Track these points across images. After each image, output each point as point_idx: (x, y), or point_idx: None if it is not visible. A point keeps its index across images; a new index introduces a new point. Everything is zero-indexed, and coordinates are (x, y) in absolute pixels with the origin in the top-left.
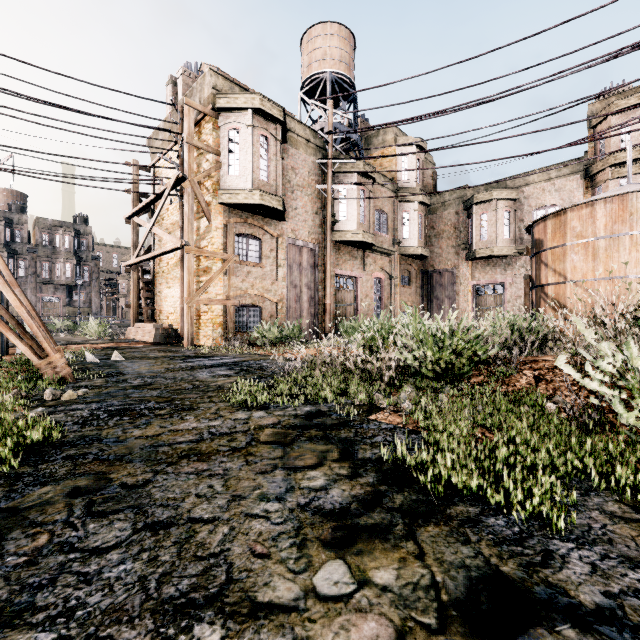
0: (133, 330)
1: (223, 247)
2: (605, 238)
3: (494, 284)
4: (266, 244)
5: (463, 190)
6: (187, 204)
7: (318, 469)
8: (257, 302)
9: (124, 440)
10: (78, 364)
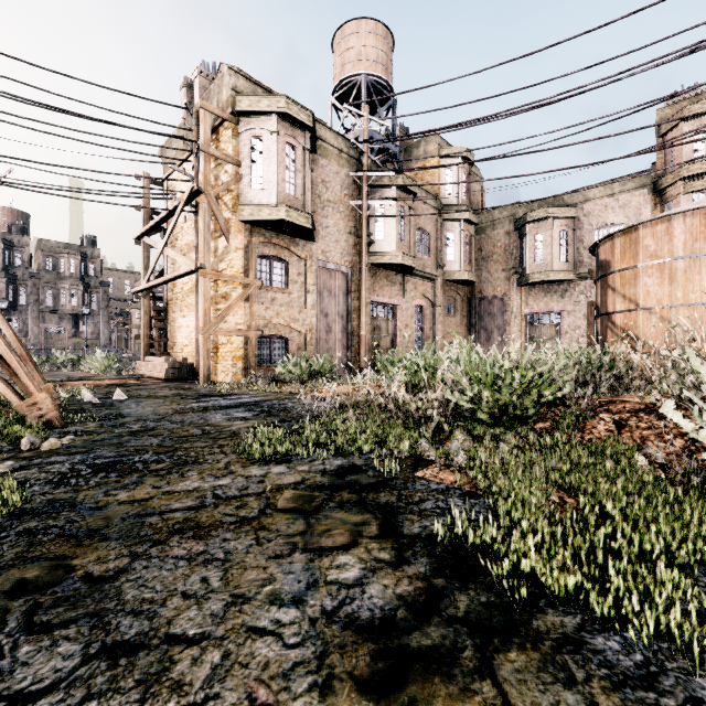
0: (143, 364)
1: (244, 270)
2: (684, 258)
3: (550, 313)
4: (293, 267)
5: (515, 207)
6: (203, 221)
7: (351, 551)
8: (283, 333)
9: (104, 506)
10: (73, 404)
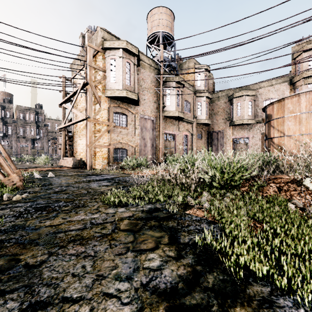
0: (62, 161)
1: (107, 119)
2: (306, 113)
3: (244, 138)
4: (129, 117)
5: (228, 91)
6: (89, 97)
7: (155, 251)
8: (125, 147)
9: (38, 228)
10: (30, 179)
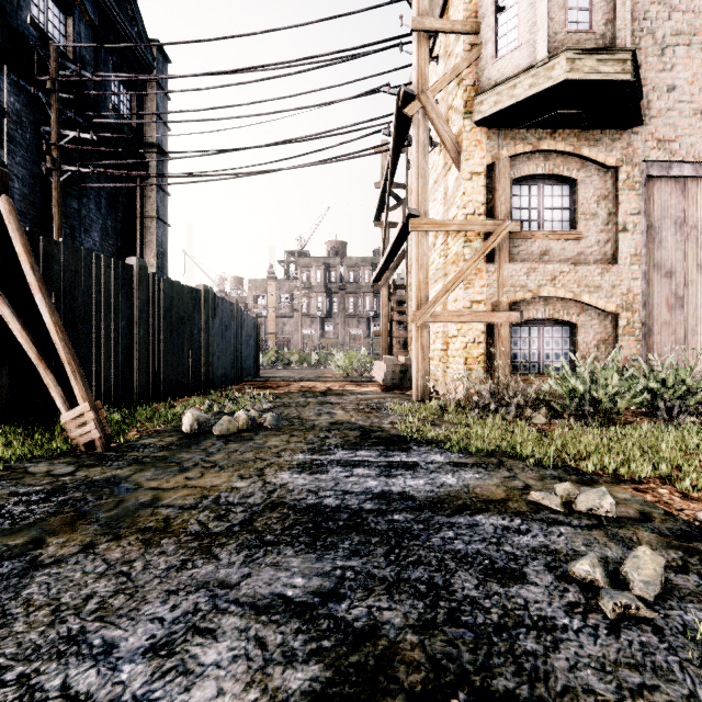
0: (375, 365)
1: (486, 210)
2: None
3: None
4: (586, 188)
5: None
6: (415, 143)
7: None
8: (564, 313)
9: None
10: (174, 430)
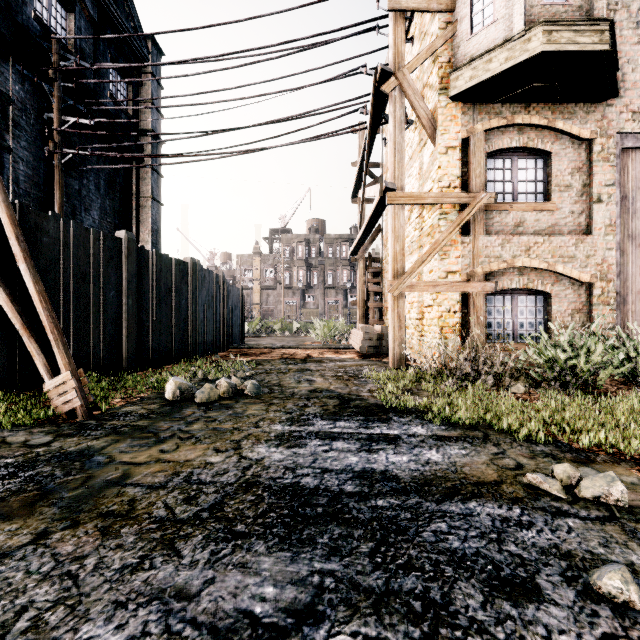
0: (353, 333)
1: (461, 183)
2: None
3: None
4: (561, 160)
5: None
6: (391, 119)
7: None
8: (538, 283)
9: None
10: (157, 397)
